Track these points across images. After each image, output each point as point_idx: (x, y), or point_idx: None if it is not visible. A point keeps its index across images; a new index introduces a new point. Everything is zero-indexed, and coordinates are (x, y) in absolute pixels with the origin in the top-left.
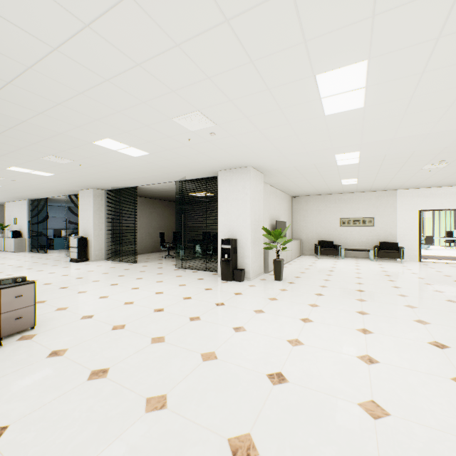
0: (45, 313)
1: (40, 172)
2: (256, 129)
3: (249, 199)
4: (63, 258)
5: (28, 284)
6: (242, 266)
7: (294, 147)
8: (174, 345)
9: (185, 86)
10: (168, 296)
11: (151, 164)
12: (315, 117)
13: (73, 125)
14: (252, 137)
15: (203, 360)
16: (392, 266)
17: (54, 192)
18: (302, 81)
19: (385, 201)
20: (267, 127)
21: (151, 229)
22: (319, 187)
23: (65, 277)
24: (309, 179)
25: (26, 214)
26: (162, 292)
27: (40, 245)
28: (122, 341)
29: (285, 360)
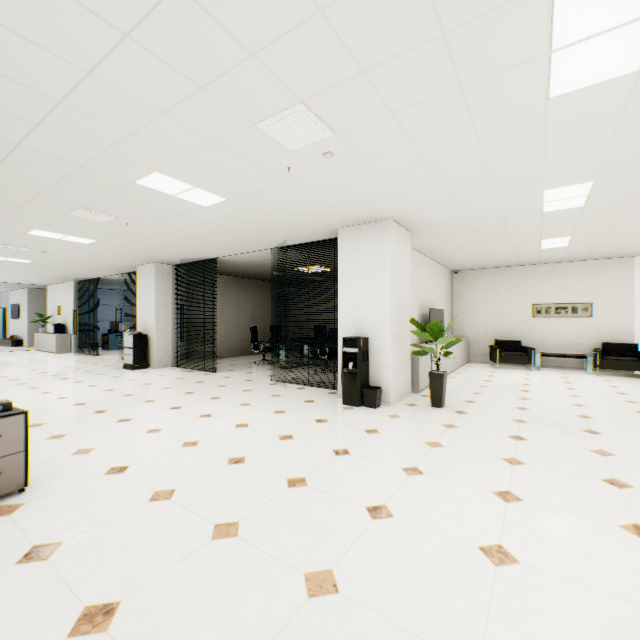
0: (54, 460)
1: (75, 238)
2: (407, 140)
3: (389, 273)
4: (116, 362)
5: (13, 416)
6: (377, 382)
7: (472, 176)
8: (255, 545)
9: (274, 39)
10: (255, 431)
11: (232, 219)
12: (526, 104)
13: (96, 148)
14: (398, 158)
15: (308, 593)
16: (630, 383)
17: (105, 269)
18: (520, 3)
19: (613, 276)
20: (428, 135)
21: (239, 322)
22: (500, 253)
23: (109, 393)
24: (486, 239)
25: (71, 301)
26: (247, 424)
27: (92, 343)
28: (161, 530)
29: (487, 610)
